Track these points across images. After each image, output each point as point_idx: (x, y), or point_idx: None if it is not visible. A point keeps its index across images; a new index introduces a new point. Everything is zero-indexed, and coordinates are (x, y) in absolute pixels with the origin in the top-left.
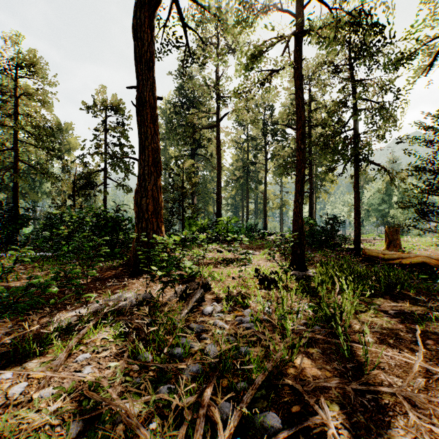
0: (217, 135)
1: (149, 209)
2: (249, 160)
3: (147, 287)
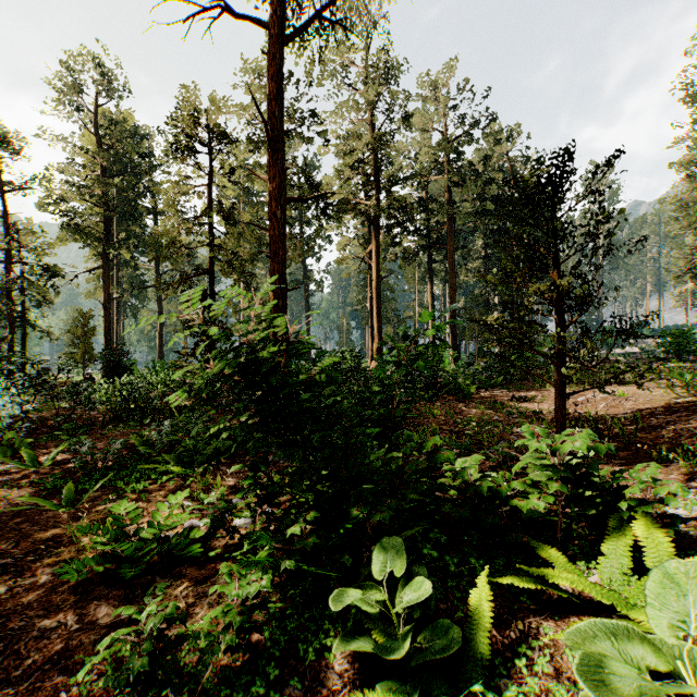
0: None
1: None
2: None
3: None
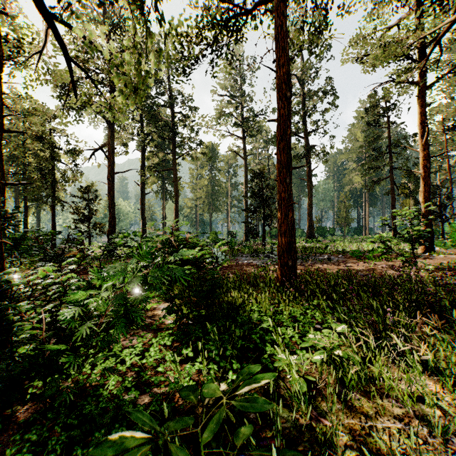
0: None
1: None
2: None
3: None
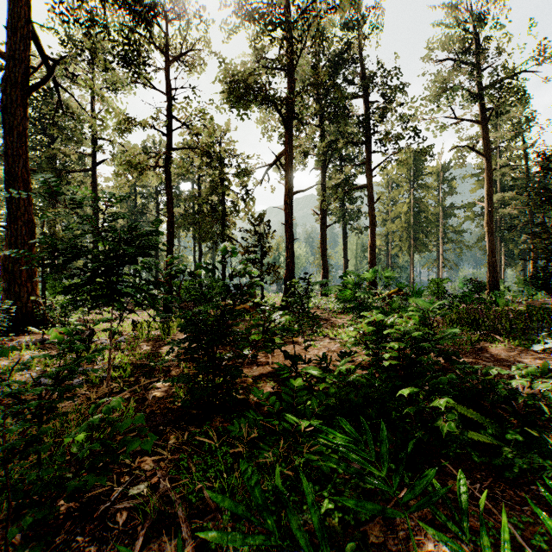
0: (94, 181)
1: (23, 275)
2: (137, 208)
3: (44, 334)
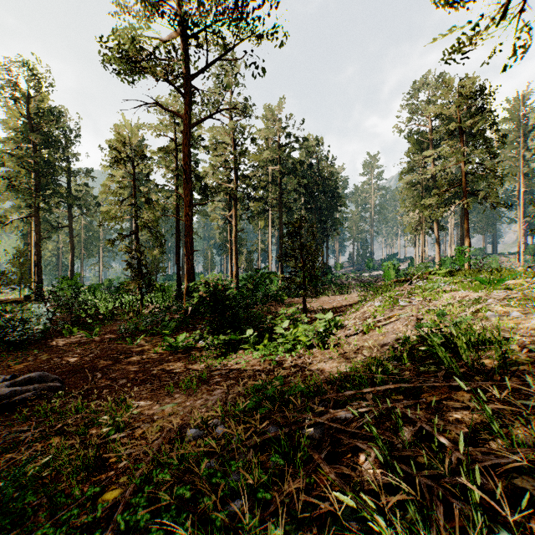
0: None
1: None
2: None
3: None
